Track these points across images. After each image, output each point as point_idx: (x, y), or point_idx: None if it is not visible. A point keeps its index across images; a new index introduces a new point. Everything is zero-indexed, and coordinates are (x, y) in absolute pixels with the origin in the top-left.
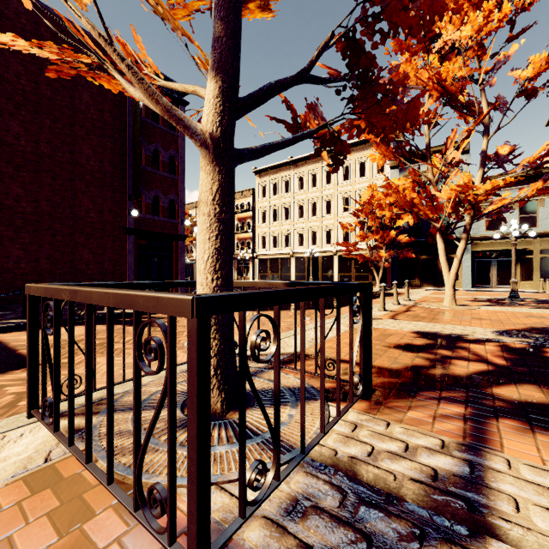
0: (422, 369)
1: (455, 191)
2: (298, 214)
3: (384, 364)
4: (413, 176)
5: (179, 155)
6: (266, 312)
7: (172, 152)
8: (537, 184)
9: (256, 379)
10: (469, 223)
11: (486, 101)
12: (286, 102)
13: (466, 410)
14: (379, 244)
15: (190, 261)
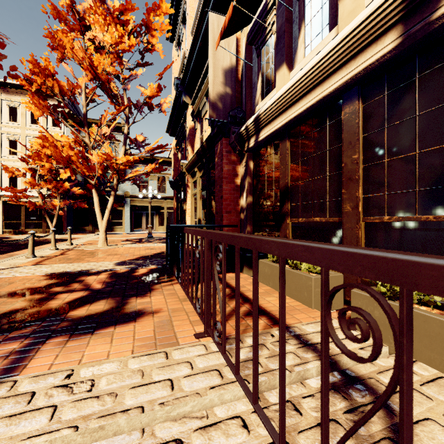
0: (16, 312)
1: (102, 158)
2: None
3: None
4: (75, 136)
5: None
6: None
7: None
8: (153, 165)
9: None
10: (116, 184)
11: (127, 99)
12: None
13: (26, 342)
14: (53, 193)
15: None
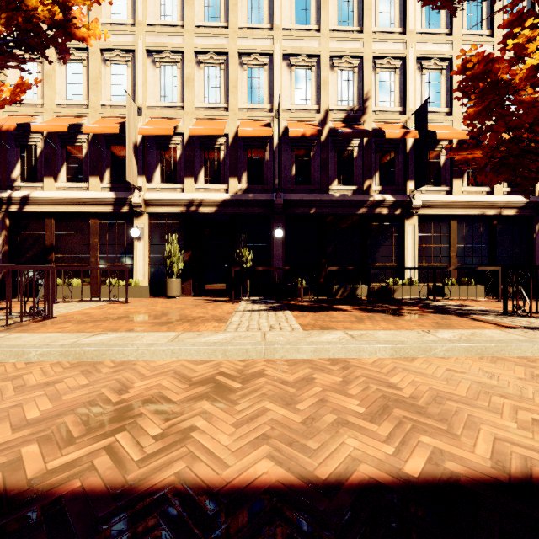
0: None
1: None
2: None
3: None
4: None
5: None
6: None
7: None
8: None
9: None
10: None
11: None
12: None
13: None
14: None
15: None
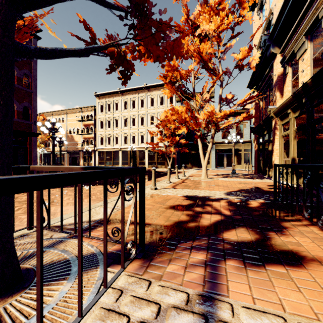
0: (184, 223)
1: (207, 115)
2: (124, 124)
3: (161, 222)
4: (186, 105)
5: (32, 74)
6: (94, 187)
7: (26, 71)
8: (243, 114)
9: (50, 251)
10: (214, 133)
11: (221, 68)
12: (85, 23)
13: (207, 256)
14: (170, 144)
15: (48, 152)
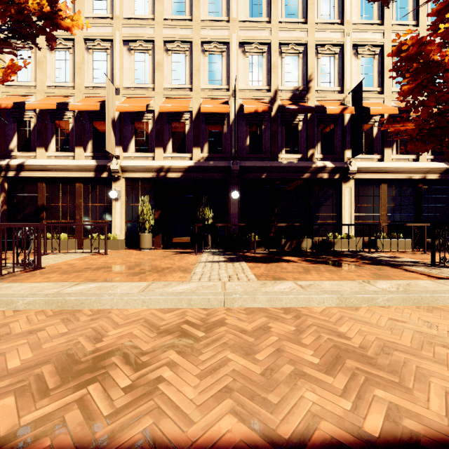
0: None
1: None
2: None
3: None
4: None
5: None
6: None
7: None
8: None
9: None
10: None
11: None
12: None
13: None
14: None
15: None
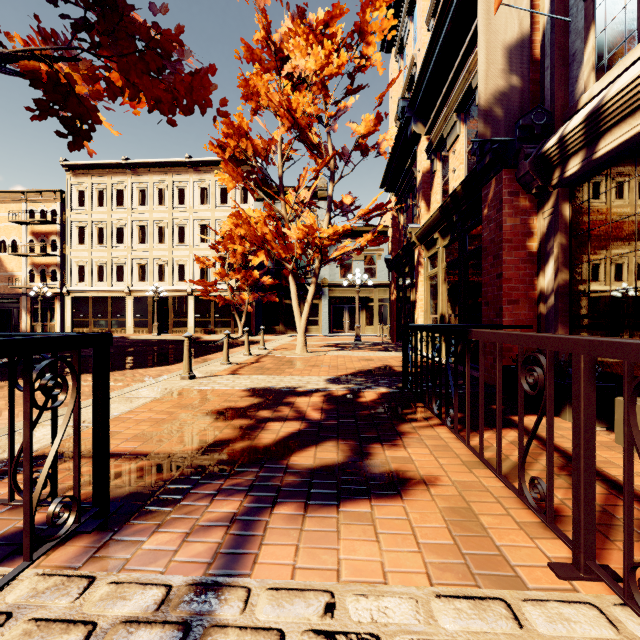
0: (224, 445)
1: (303, 231)
2: (139, 239)
3: (176, 447)
4: (268, 209)
5: None
6: None
7: None
8: (368, 235)
9: None
10: (318, 267)
11: (332, 147)
12: None
13: (245, 503)
14: (242, 284)
15: None
